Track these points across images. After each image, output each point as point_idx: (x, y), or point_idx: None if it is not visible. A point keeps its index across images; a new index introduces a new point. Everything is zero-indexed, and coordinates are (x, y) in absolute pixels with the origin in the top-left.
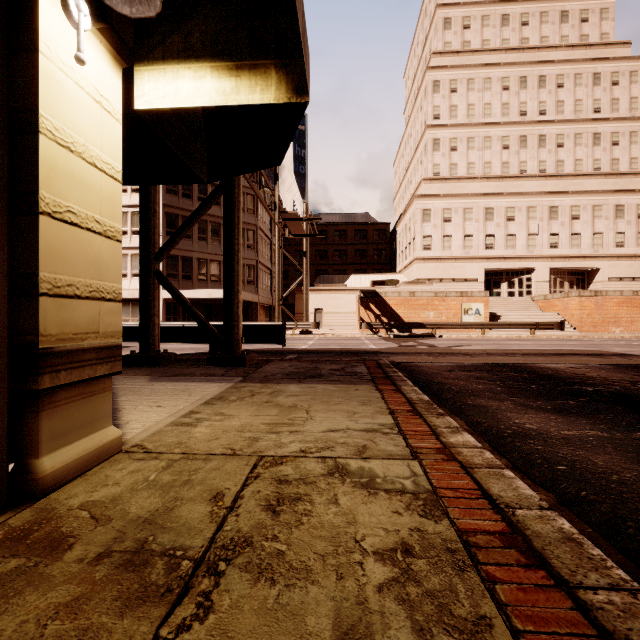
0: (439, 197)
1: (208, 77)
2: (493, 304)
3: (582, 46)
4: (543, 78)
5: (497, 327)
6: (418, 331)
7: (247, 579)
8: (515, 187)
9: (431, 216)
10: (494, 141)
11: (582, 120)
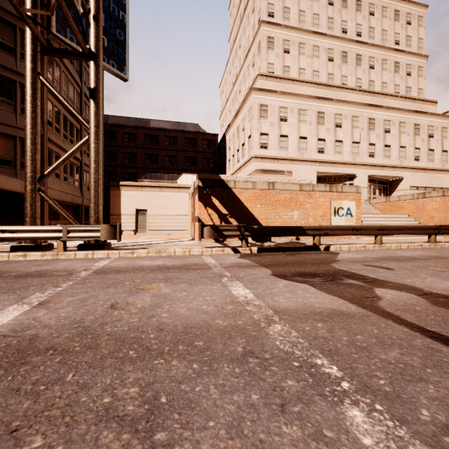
0: (276, 93)
1: None
2: None
3: None
4: (359, 3)
5: (397, 232)
6: (279, 238)
7: None
8: (340, 97)
9: (268, 113)
10: (321, 51)
11: (387, 48)
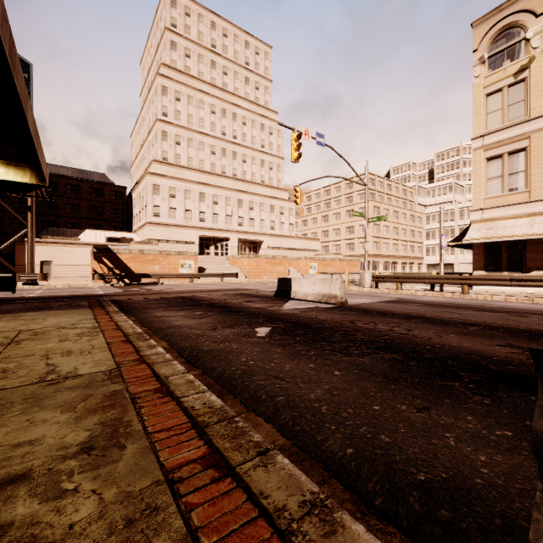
0: (167, 177)
1: None
2: (203, 261)
3: (256, 104)
4: (235, 115)
5: (201, 276)
6: (146, 280)
7: (30, 341)
8: (219, 182)
9: (160, 191)
10: (206, 146)
11: (256, 149)
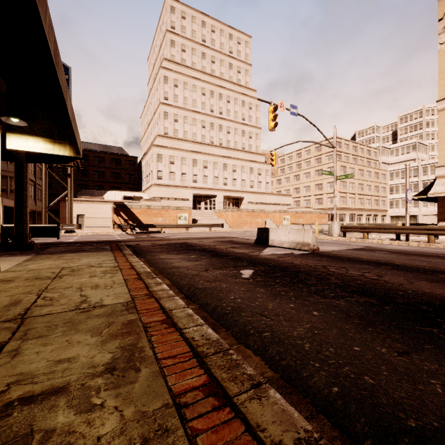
0: (167, 148)
1: (41, 143)
2: (196, 214)
3: (238, 85)
4: (221, 95)
5: (194, 226)
6: (152, 229)
7: (69, 276)
8: (208, 150)
9: (163, 159)
10: (198, 122)
11: (238, 122)
